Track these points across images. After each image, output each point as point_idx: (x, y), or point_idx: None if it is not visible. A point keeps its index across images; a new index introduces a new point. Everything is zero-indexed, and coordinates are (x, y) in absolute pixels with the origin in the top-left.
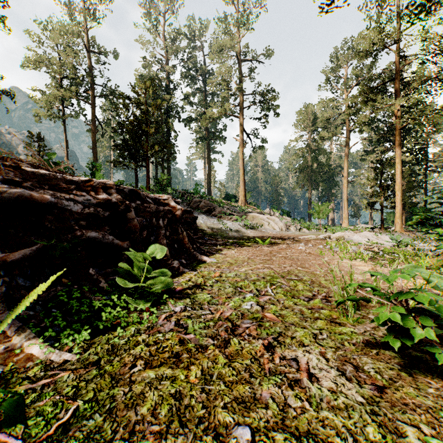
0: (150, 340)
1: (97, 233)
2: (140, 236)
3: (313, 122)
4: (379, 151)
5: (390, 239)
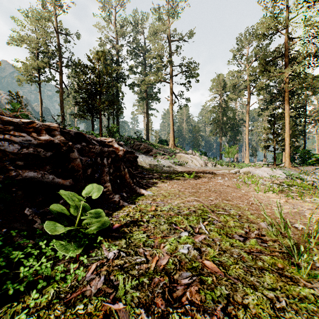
0: (66, 316)
1: (35, 173)
2: (84, 174)
3: (223, 87)
4: (271, 108)
5: (282, 173)
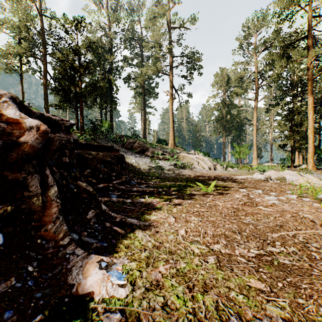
0: None
1: None
2: None
3: (227, 82)
4: (283, 103)
5: (314, 178)
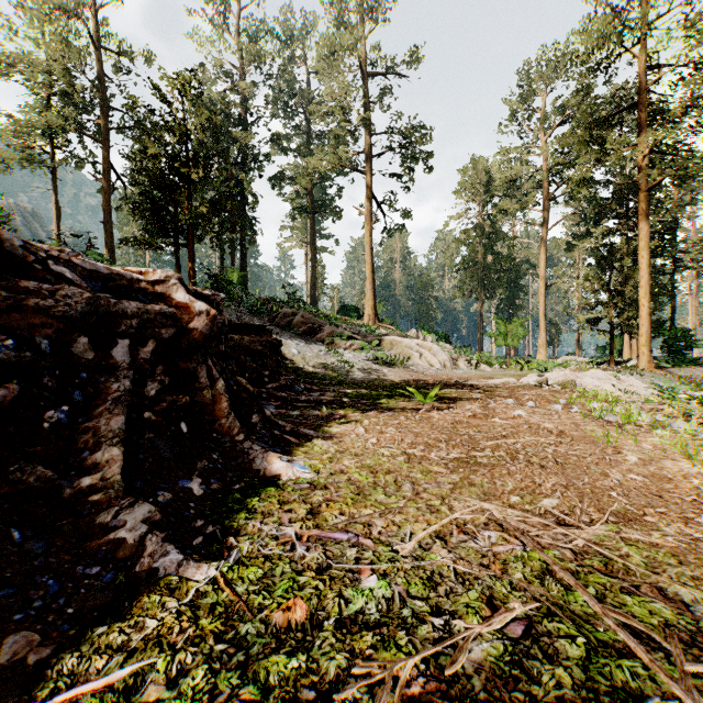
0: None
1: None
2: None
3: (486, 186)
4: (599, 233)
5: (642, 384)
